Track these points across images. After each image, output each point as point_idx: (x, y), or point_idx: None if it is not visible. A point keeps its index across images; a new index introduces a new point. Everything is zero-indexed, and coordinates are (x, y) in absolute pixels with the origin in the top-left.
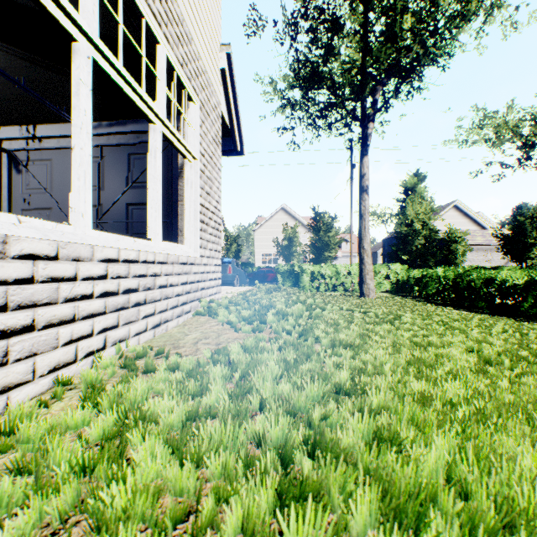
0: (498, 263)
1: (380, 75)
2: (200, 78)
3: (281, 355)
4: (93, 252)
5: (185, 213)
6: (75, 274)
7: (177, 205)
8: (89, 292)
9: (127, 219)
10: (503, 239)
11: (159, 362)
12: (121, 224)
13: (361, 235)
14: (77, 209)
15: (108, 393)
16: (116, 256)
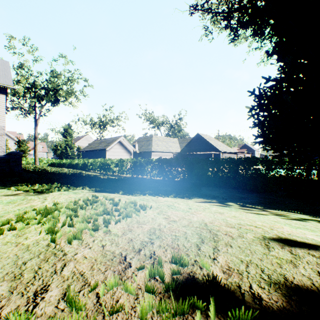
0: None
1: None
2: None
3: None
4: None
5: None
6: None
7: None
8: None
9: None
10: None
11: None
12: None
13: (35, 151)
14: None
15: None
16: None
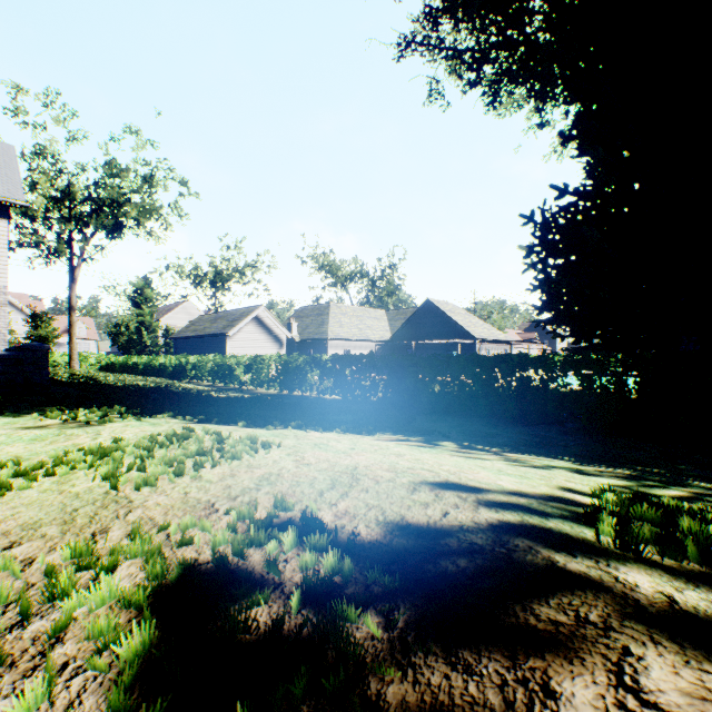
0: None
1: None
2: None
3: None
4: None
5: None
6: None
7: None
8: None
9: None
10: None
11: None
12: None
13: (71, 337)
14: None
15: None
16: None
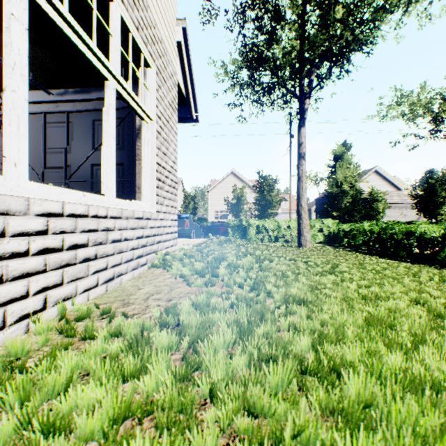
0: (412, 219)
1: (314, 60)
2: (156, 45)
3: (234, 316)
4: (28, 205)
5: (142, 171)
6: (3, 230)
7: (137, 166)
8: (22, 249)
9: (92, 178)
10: (417, 198)
11: (102, 323)
12: (86, 182)
13: (299, 194)
14: (8, 157)
15: (16, 383)
16: (59, 210)
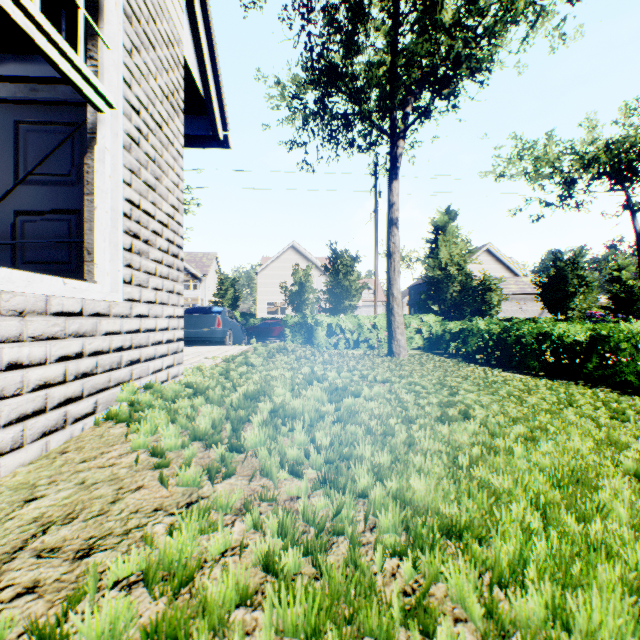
0: (532, 315)
1: (410, 87)
2: None
3: None
4: None
5: (93, 214)
6: None
7: None
8: None
9: (8, 234)
10: (542, 287)
11: None
12: None
13: (390, 279)
14: None
15: None
16: None
